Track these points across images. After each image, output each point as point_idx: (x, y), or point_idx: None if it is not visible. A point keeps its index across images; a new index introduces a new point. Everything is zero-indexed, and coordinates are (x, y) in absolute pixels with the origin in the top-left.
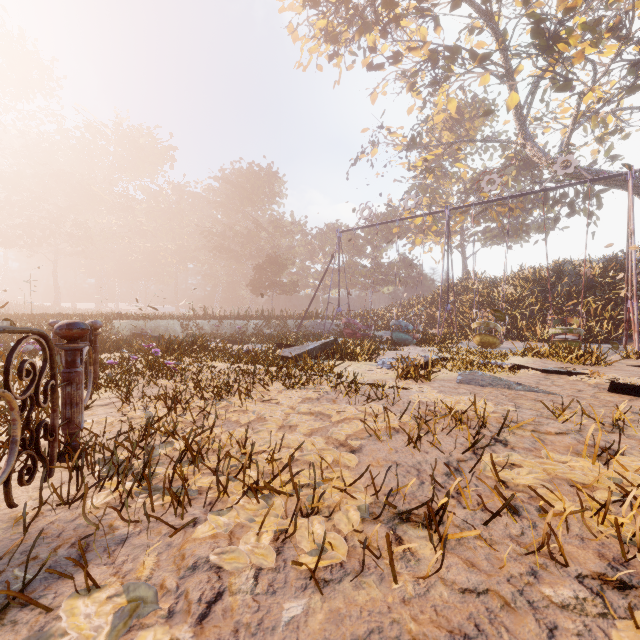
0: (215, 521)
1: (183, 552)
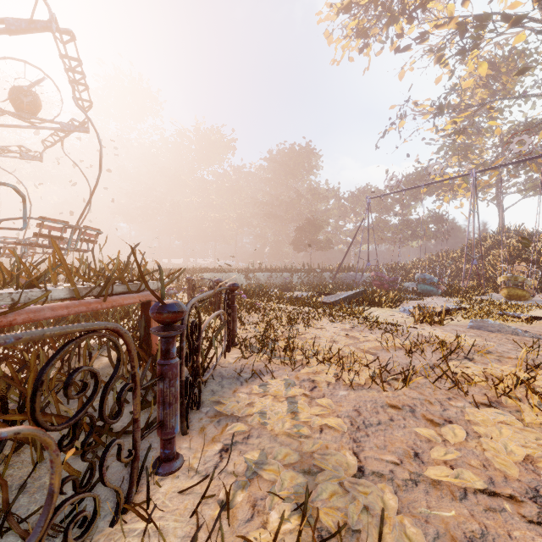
0: (308, 368)
1: (298, 377)
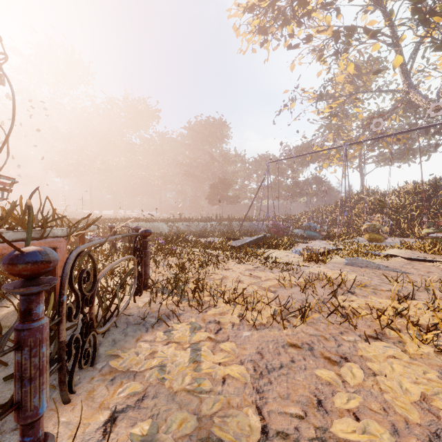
0: (214, 310)
1: (204, 318)
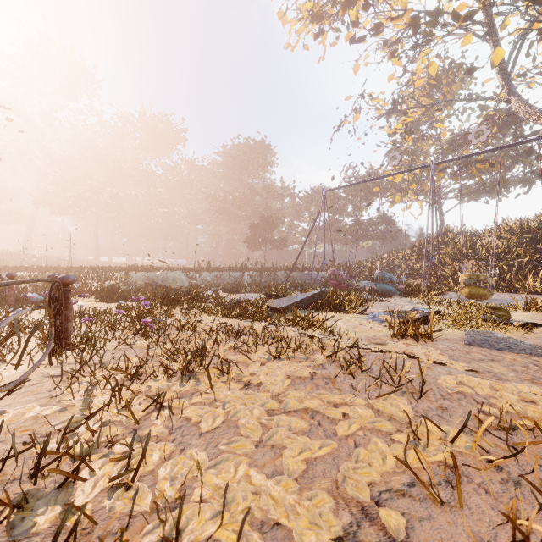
0: None
1: None
